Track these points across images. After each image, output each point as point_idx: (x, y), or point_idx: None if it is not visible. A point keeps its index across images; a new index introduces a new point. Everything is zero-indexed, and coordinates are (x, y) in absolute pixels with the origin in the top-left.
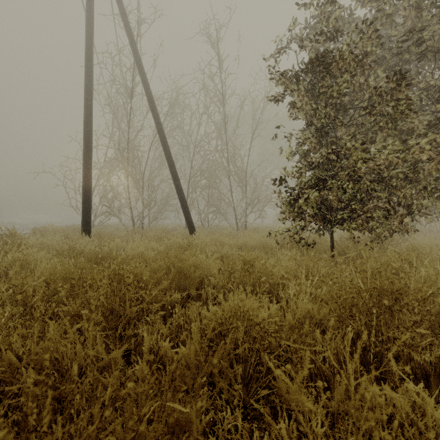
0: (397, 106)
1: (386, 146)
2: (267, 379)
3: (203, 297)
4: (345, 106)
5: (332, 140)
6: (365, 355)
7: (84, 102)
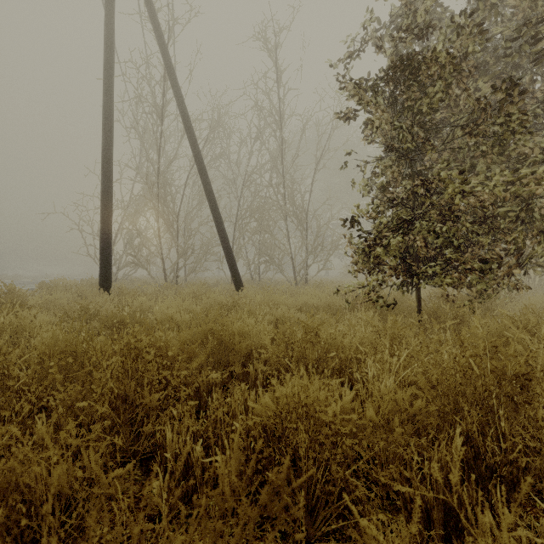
0: (507, 124)
1: (492, 176)
2: (341, 505)
3: (251, 375)
4: (436, 126)
5: (419, 170)
6: (478, 465)
7: (103, 123)
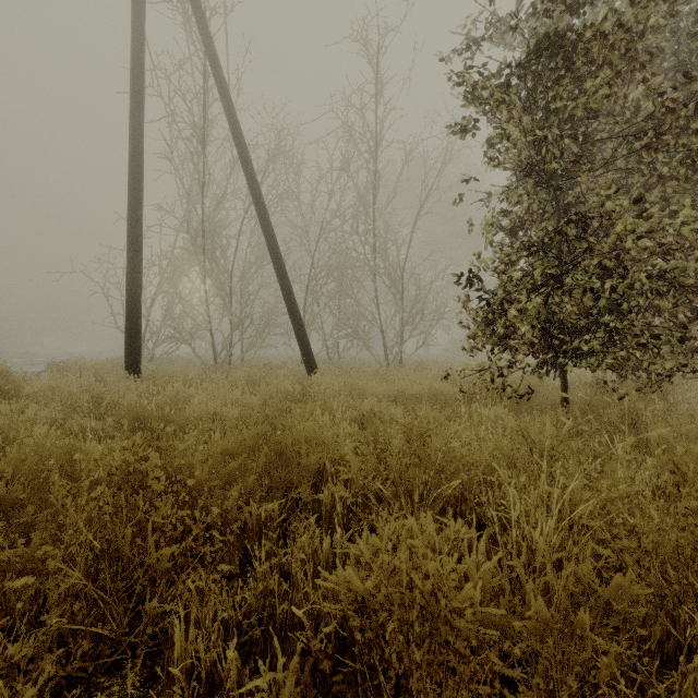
0: None
1: (678, 208)
2: None
3: (325, 503)
4: (591, 139)
5: (564, 203)
6: None
7: (129, 150)
